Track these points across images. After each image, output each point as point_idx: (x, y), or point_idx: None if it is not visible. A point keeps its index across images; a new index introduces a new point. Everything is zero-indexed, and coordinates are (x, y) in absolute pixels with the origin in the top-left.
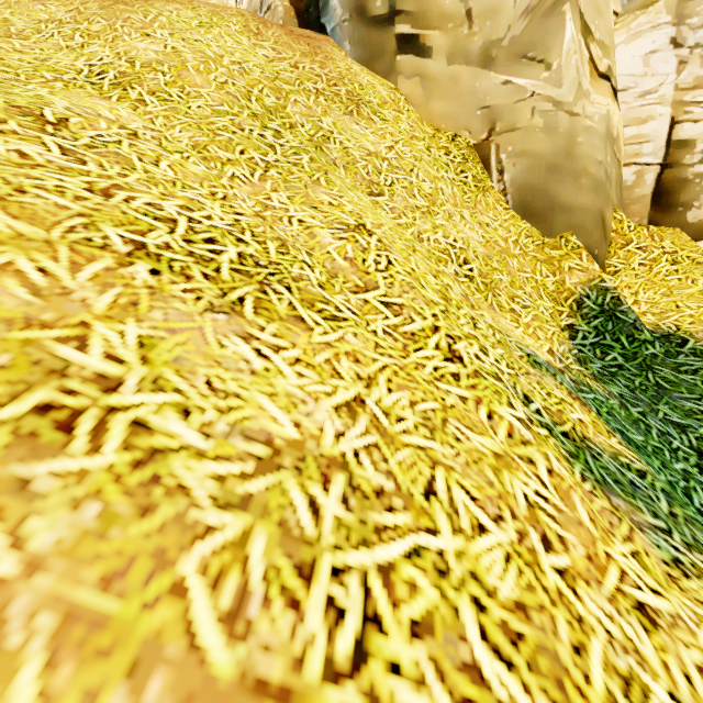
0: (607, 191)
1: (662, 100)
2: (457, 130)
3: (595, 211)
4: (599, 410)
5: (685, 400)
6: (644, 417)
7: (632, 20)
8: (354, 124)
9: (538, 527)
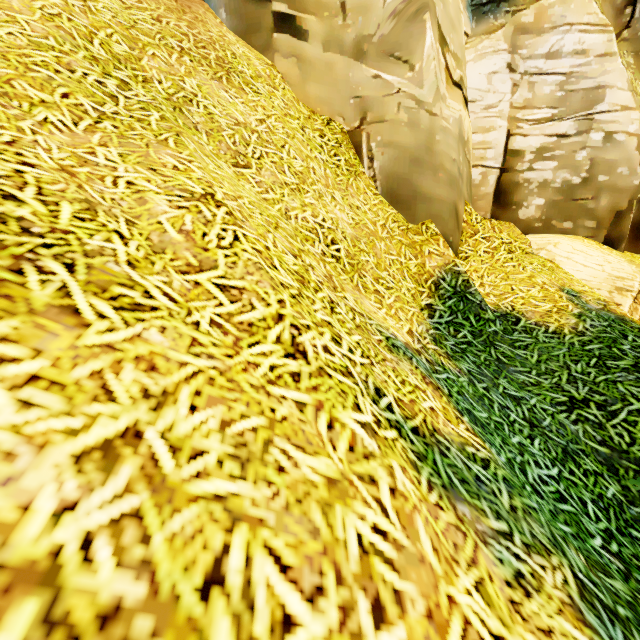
0: (460, 186)
1: (501, 114)
2: (332, 115)
3: (450, 203)
4: (450, 390)
5: (519, 373)
6: (488, 393)
7: (479, 42)
8: (222, 91)
9: (370, 587)
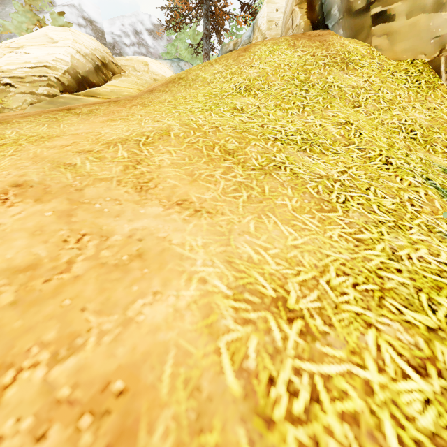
0: None
1: None
2: (415, 56)
3: None
4: None
5: None
6: None
7: None
8: (344, 75)
9: (410, 202)
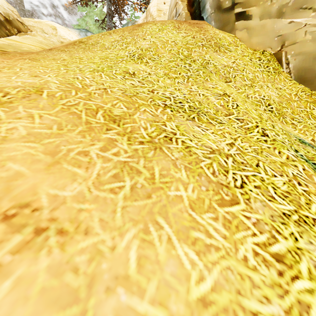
0: None
1: None
2: (264, 48)
3: None
4: None
5: None
6: None
7: None
8: (218, 55)
9: (296, 180)
